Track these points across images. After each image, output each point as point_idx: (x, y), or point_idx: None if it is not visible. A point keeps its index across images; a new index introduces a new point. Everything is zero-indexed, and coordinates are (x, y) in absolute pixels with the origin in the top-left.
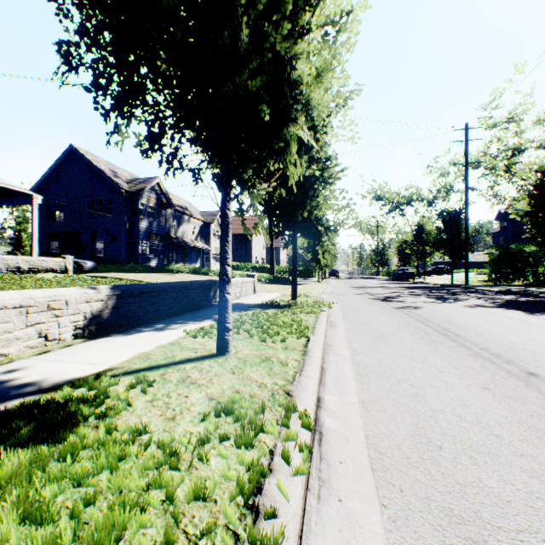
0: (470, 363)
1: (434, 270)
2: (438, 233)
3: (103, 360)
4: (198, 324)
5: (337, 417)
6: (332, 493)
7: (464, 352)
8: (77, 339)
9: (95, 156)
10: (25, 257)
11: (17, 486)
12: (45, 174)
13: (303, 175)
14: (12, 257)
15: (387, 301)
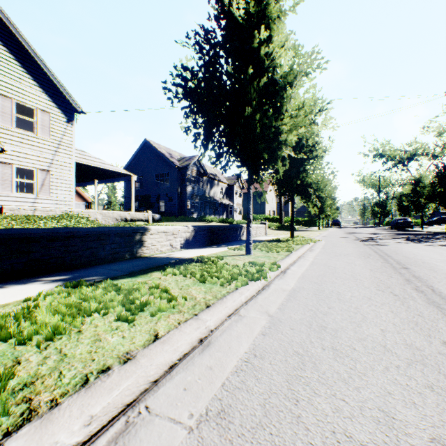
0: (376, 264)
1: (439, 220)
2: (432, 187)
3: (199, 254)
4: (233, 247)
5: (293, 271)
6: (283, 279)
7: (380, 261)
8: (181, 249)
9: (158, 144)
10: (129, 212)
11: (202, 266)
12: (130, 159)
13: (296, 157)
14: (123, 212)
15: (364, 241)
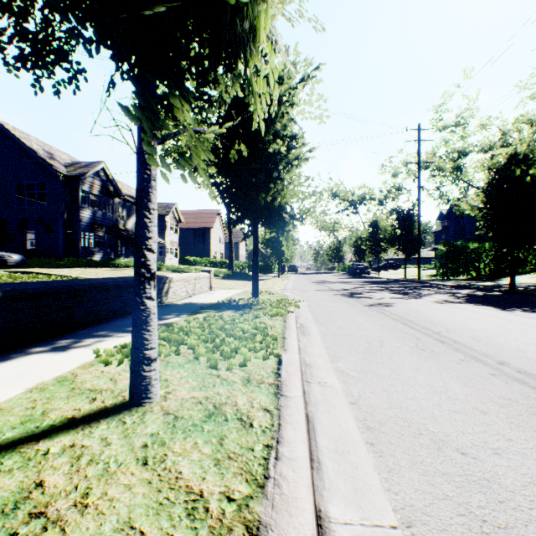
0: (508, 391)
1: (385, 265)
2: (392, 230)
3: None
4: (125, 337)
5: None
6: None
7: (484, 369)
8: None
9: (26, 134)
10: None
11: None
12: None
13: (266, 153)
14: None
15: (353, 297)
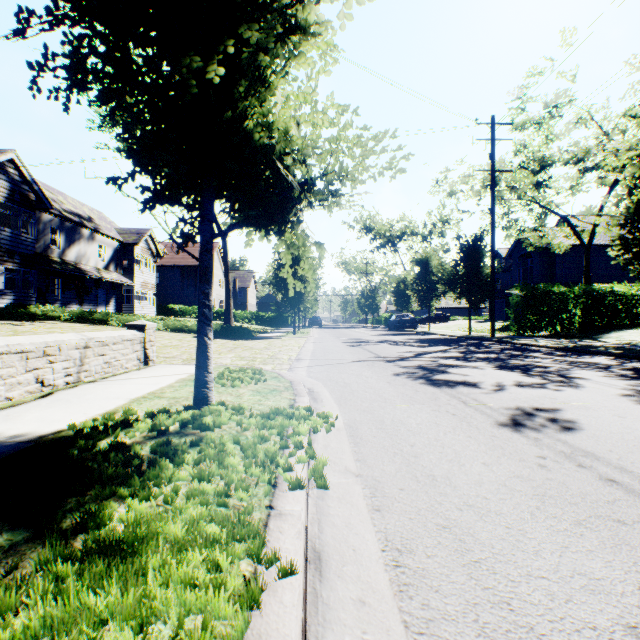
0: None
1: (431, 317)
2: (453, 267)
3: None
4: None
5: None
6: None
7: None
8: None
9: None
10: None
11: None
12: None
13: None
14: None
15: (439, 383)
